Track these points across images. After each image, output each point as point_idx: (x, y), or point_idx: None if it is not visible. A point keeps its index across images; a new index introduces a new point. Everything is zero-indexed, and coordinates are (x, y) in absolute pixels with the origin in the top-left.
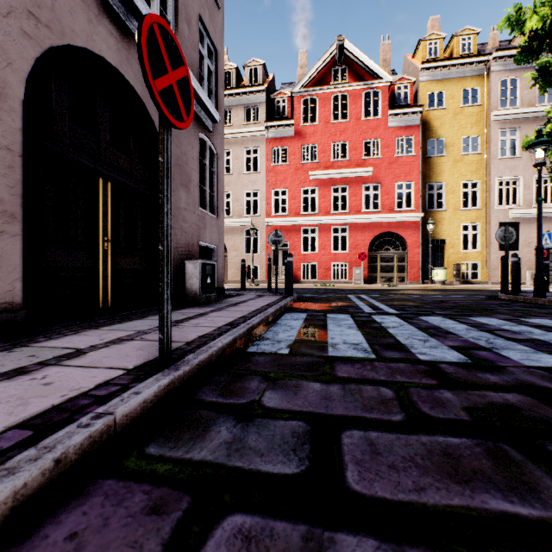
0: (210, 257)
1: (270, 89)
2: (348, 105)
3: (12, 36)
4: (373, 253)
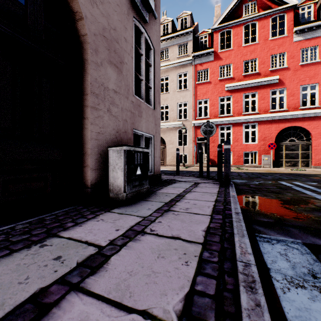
0: (147, 146)
1: (195, 31)
2: (256, 30)
3: None
4: (279, 143)
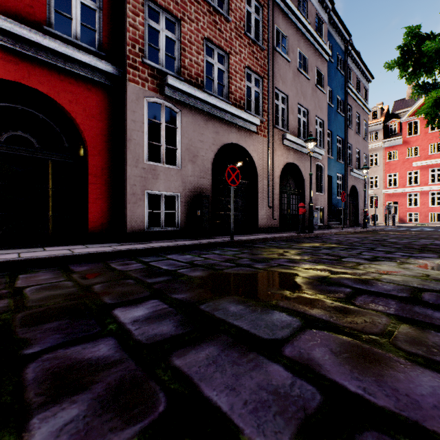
0: None
1: (385, 117)
2: None
3: (348, 191)
4: None
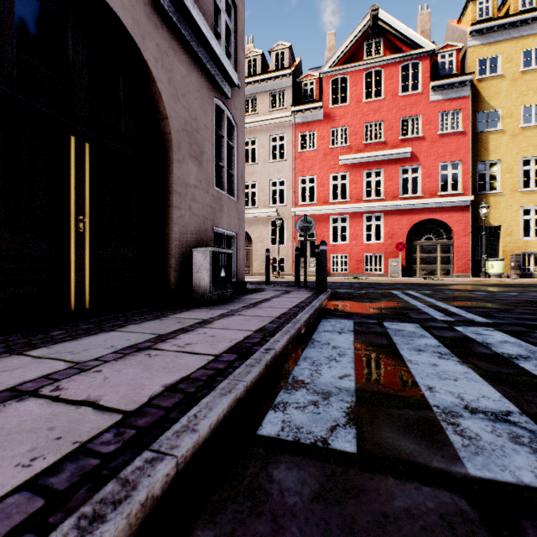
0: (228, 246)
1: (297, 73)
2: (382, 81)
3: None
4: (412, 242)
